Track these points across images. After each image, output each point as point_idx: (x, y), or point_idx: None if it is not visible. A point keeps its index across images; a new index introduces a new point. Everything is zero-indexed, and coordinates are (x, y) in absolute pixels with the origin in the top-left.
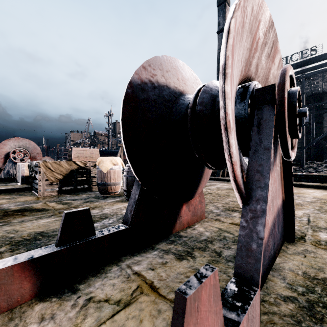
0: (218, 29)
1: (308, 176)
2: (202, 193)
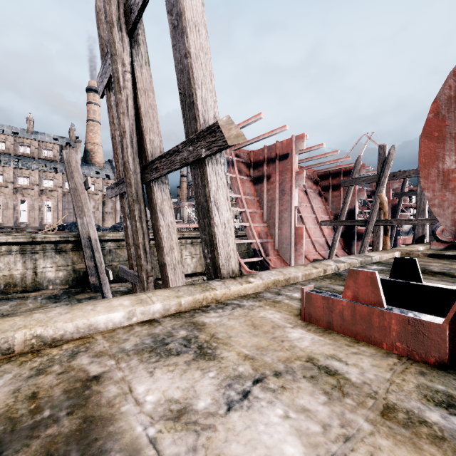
0: None
1: None
2: None
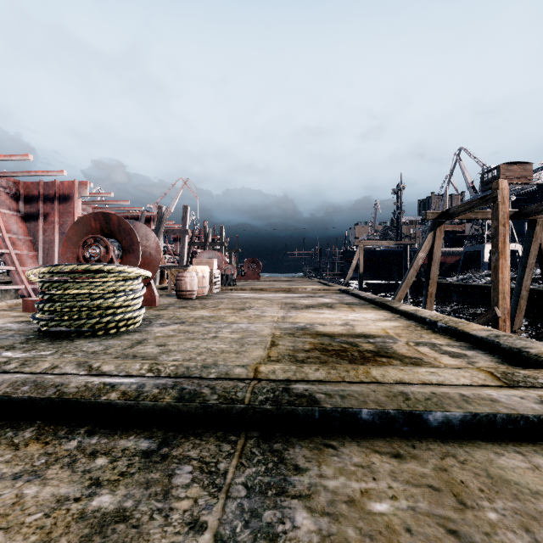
0: None
1: None
2: (152, 290)
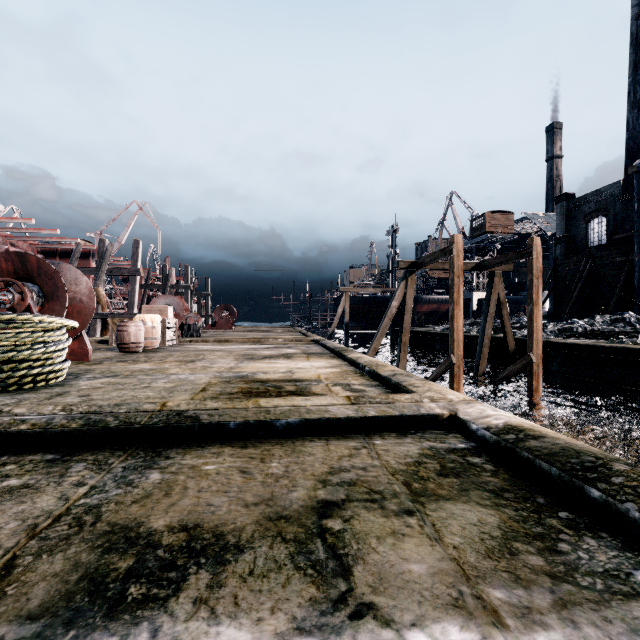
0: None
1: None
2: (84, 342)
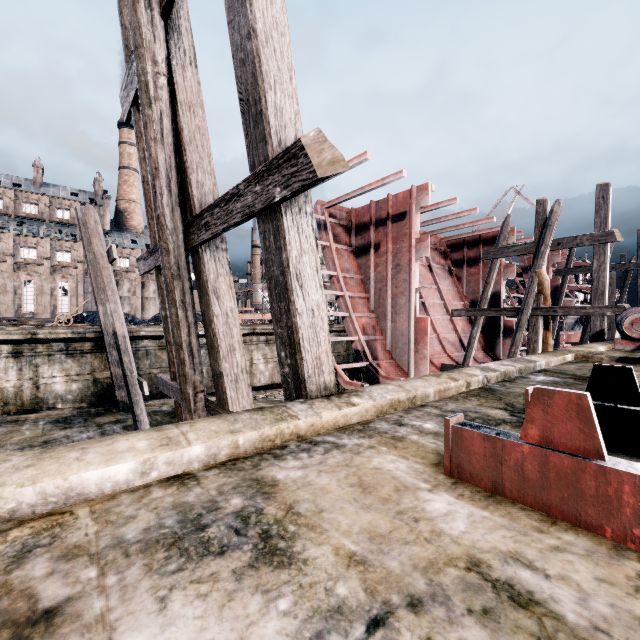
0: None
1: None
2: None
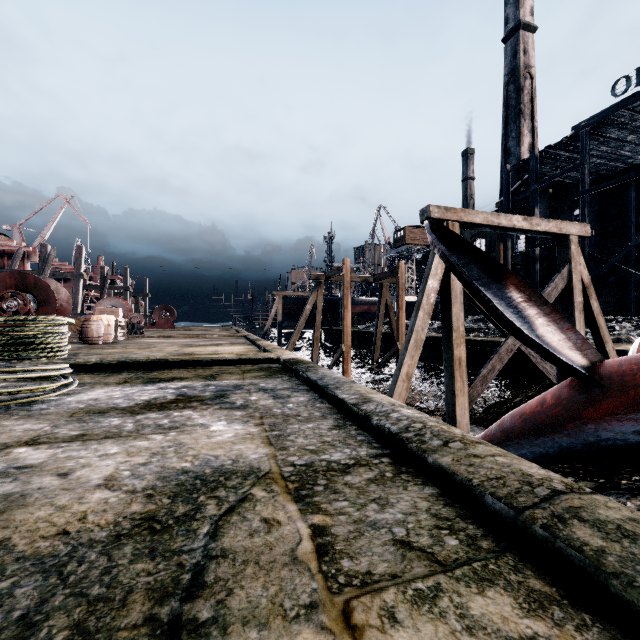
0: (505, 33)
1: (496, 343)
2: None
